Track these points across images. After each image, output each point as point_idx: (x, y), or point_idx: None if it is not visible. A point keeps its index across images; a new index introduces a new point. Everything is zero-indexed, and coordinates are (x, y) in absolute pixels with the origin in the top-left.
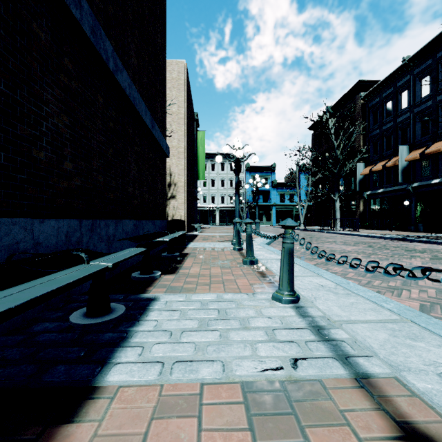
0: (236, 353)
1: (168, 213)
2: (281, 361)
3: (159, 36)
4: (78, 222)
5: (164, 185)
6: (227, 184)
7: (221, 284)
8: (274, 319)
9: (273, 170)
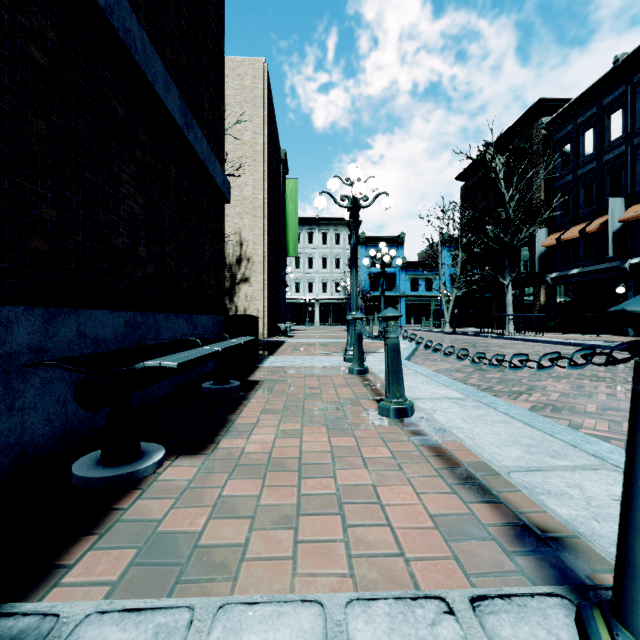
0: None
1: (236, 306)
2: None
3: None
4: None
5: (220, 251)
6: (331, 264)
7: (333, 515)
8: None
9: (401, 243)
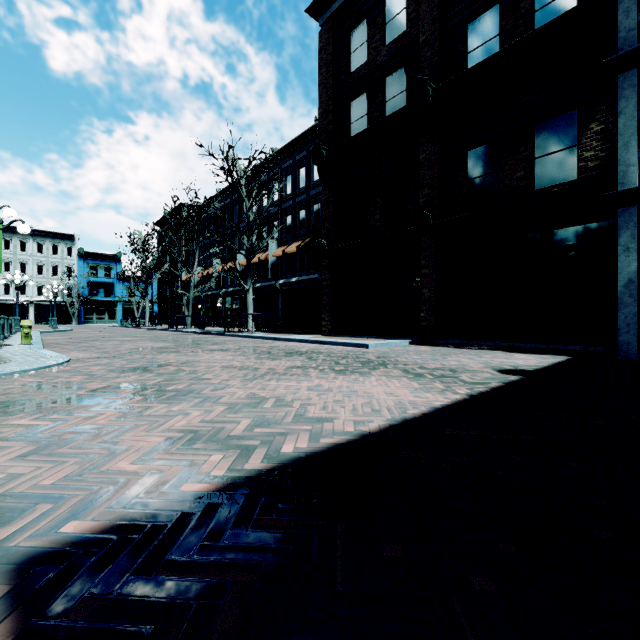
0: None
1: None
2: None
3: None
4: None
5: None
6: (48, 271)
7: None
8: None
9: (119, 260)
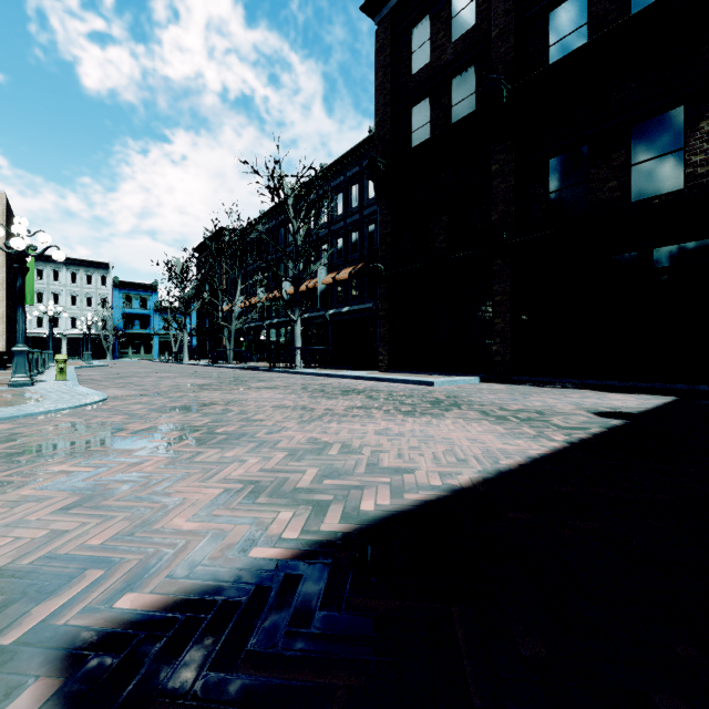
0: None
1: None
2: None
3: None
4: None
5: None
6: (82, 302)
7: None
8: None
9: (156, 290)
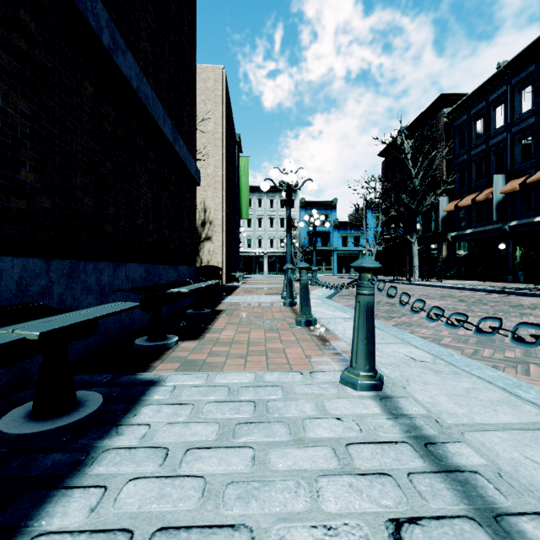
0: (280, 506)
1: (201, 259)
2: (369, 528)
3: (185, 24)
4: (43, 263)
5: (193, 220)
6: (277, 224)
7: (263, 356)
8: (347, 422)
9: (334, 207)
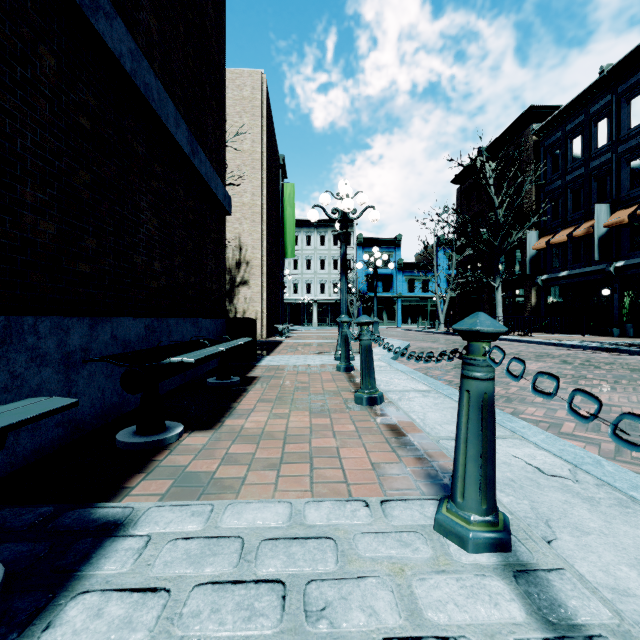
0: None
1: (236, 308)
2: None
3: (210, 4)
4: None
5: (221, 260)
6: (329, 266)
7: (306, 464)
8: None
9: (398, 245)
